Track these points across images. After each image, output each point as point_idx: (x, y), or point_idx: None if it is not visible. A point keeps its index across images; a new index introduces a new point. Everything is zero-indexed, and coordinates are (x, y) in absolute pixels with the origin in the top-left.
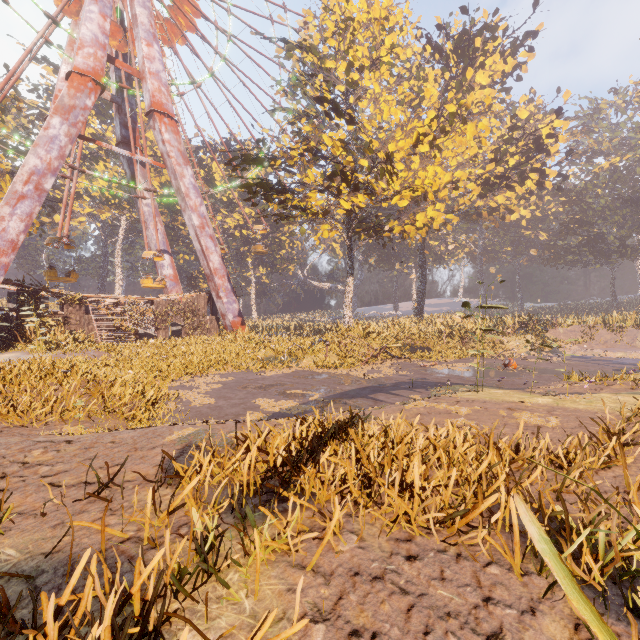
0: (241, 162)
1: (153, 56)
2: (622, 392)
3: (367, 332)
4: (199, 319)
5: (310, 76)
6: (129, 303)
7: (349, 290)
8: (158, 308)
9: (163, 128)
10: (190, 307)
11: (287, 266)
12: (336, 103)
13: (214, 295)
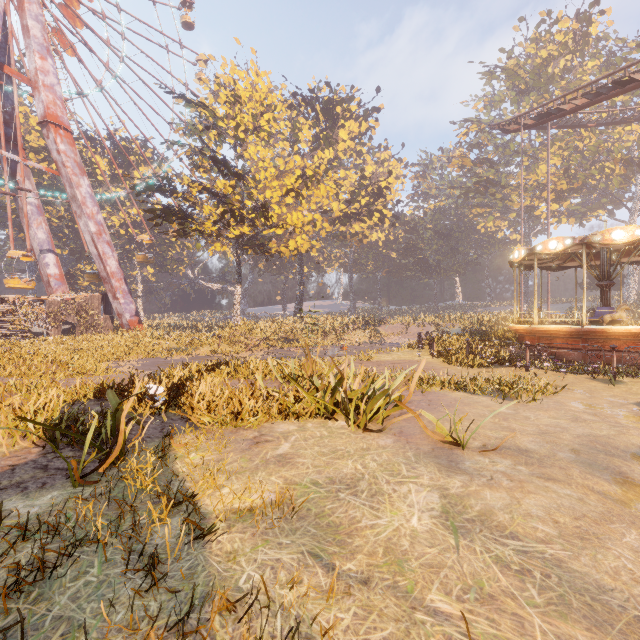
0: (146, 188)
1: (47, 69)
2: None
3: (251, 328)
4: (93, 318)
5: (206, 129)
6: (20, 303)
7: (238, 295)
8: (50, 307)
9: (59, 139)
10: (84, 307)
11: (178, 267)
12: (227, 164)
13: (110, 296)
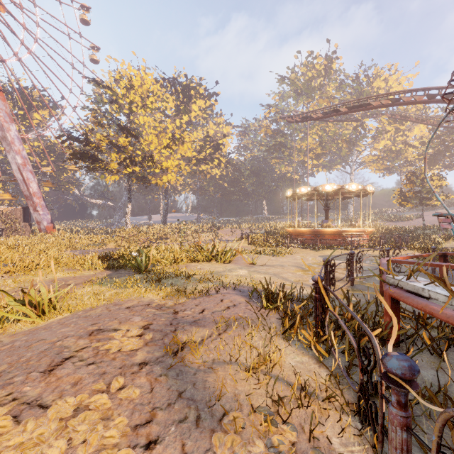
0: (68, 138)
1: None
2: None
3: (140, 231)
4: (16, 225)
5: (110, 103)
6: None
7: (129, 210)
8: None
9: None
10: (10, 216)
11: (69, 187)
12: (128, 129)
13: (31, 209)
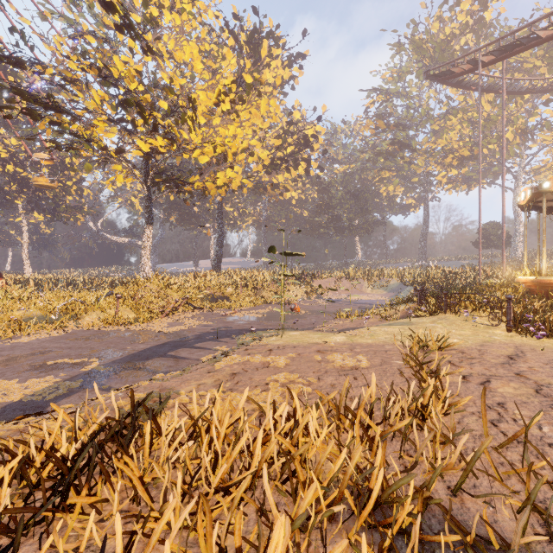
0: None
1: None
2: (379, 324)
3: (168, 283)
4: None
5: None
6: None
7: (148, 240)
8: None
9: None
10: None
11: (74, 215)
12: (129, 19)
13: None
